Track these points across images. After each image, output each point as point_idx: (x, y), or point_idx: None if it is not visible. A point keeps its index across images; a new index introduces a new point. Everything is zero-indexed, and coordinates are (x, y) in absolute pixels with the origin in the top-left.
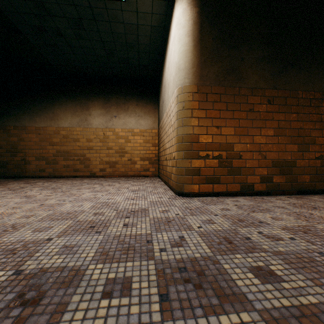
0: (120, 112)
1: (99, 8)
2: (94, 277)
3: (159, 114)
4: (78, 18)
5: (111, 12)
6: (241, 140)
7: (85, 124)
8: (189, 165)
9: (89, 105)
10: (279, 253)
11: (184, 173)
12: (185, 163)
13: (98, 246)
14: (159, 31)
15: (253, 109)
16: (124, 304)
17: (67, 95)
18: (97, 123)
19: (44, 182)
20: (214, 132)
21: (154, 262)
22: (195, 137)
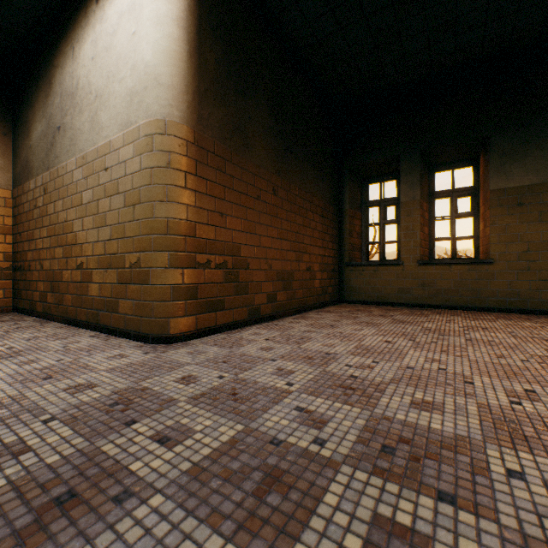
0: None
1: None
2: None
3: (25, 154)
4: None
5: None
6: (249, 240)
7: None
8: (181, 280)
9: None
10: (395, 380)
11: (170, 297)
12: (173, 277)
13: (199, 524)
14: None
15: (261, 197)
16: None
17: None
18: None
19: None
20: (219, 223)
21: (348, 467)
22: (191, 228)
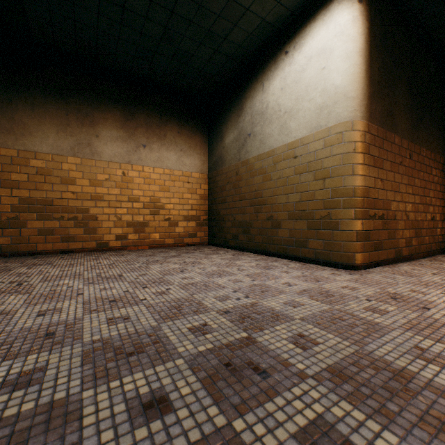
0: (153, 139)
1: None
2: None
3: (219, 152)
4: None
5: None
6: (395, 197)
7: (87, 151)
8: (361, 228)
9: (95, 118)
10: None
11: (354, 239)
12: (357, 225)
13: None
14: (267, 31)
15: (401, 163)
16: None
17: (46, 89)
18: (111, 153)
19: (27, 267)
20: (379, 186)
21: None
22: (366, 191)
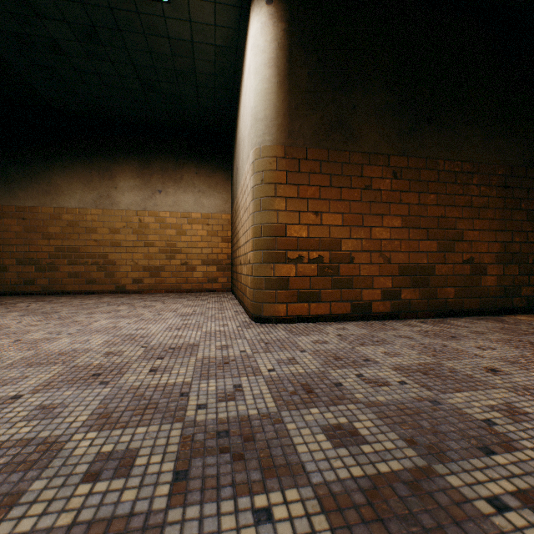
0: (169, 184)
1: (125, 11)
2: (77, 452)
3: (233, 189)
4: (90, 25)
5: (146, 19)
6: (352, 234)
7: (107, 203)
8: (271, 273)
9: (114, 171)
10: (375, 404)
11: (263, 286)
12: (265, 270)
13: (98, 404)
14: (228, 54)
15: (372, 186)
16: (115, 489)
17: (74, 153)
18: (128, 202)
19: (31, 302)
20: (311, 221)
21: (182, 426)
22: (281, 229)
